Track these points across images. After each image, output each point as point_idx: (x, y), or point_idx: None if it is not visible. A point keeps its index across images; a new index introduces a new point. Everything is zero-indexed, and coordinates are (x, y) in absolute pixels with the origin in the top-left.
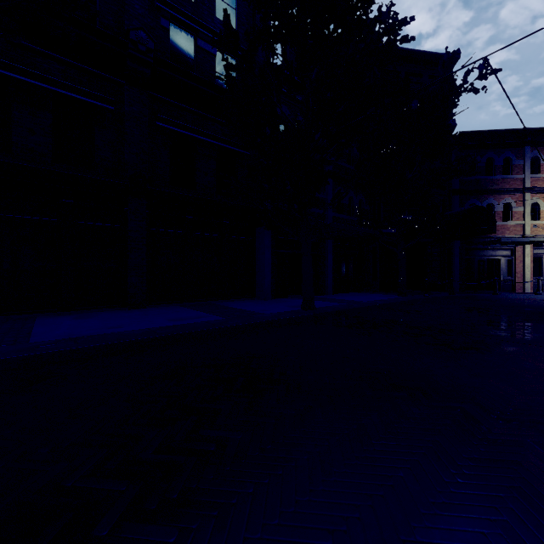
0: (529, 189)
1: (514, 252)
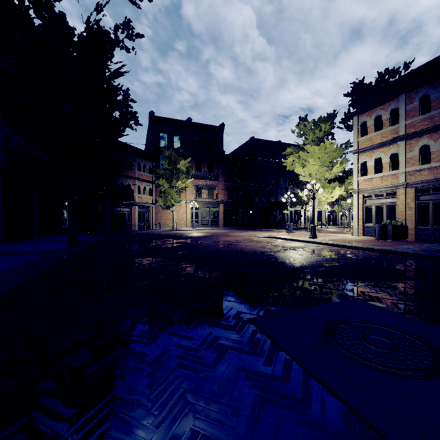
0: (138, 178)
1: (131, 210)
